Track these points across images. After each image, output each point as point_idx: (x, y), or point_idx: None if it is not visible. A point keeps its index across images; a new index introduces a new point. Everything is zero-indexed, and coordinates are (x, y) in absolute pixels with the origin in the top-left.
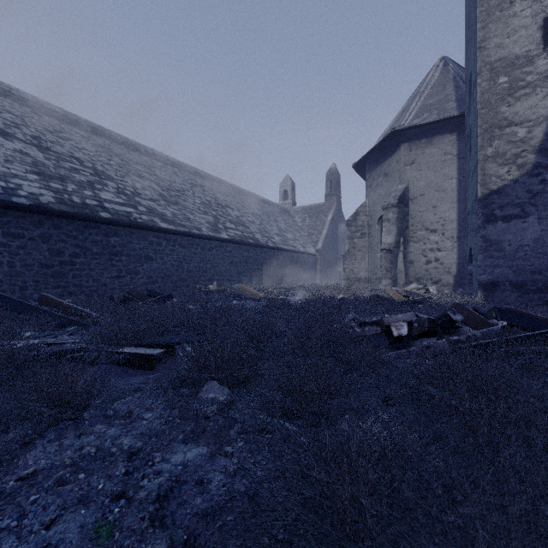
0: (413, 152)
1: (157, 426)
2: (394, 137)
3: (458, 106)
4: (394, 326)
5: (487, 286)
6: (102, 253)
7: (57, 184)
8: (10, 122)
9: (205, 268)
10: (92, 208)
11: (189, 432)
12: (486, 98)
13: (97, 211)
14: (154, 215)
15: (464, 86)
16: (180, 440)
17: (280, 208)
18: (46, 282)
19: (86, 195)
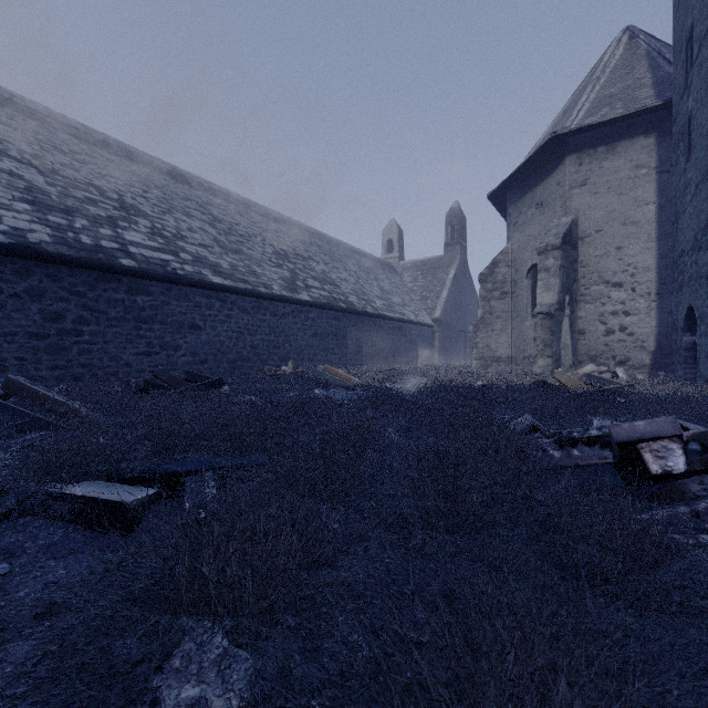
0: (585, 168)
1: None
2: (554, 147)
3: (658, 93)
4: (649, 451)
5: None
6: (123, 319)
7: (60, 218)
8: (3, 135)
9: (276, 342)
10: (110, 252)
11: None
12: None
13: (115, 257)
14: (203, 265)
15: (665, 63)
16: None
17: (383, 263)
18: (37, 361)
19: (103, 235)
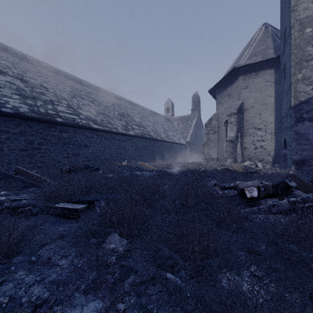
0: (247, 81)
1: (67, 273)
2: (234, 72)
3: (275, 52)
4: (247, 190)
5: (298, 162)
6: (57, 143)
7: (31, 101)
8: (5, 65)
9: (120, 152)
10: (52, 115)
11: (91, 282)
12: (297, 42)
13: (54, 117)
14: (89, 120)
15: (278, 39)
16: (81, 291)
17: (165, 117)
18: (23, 160)
19: (48, 108)
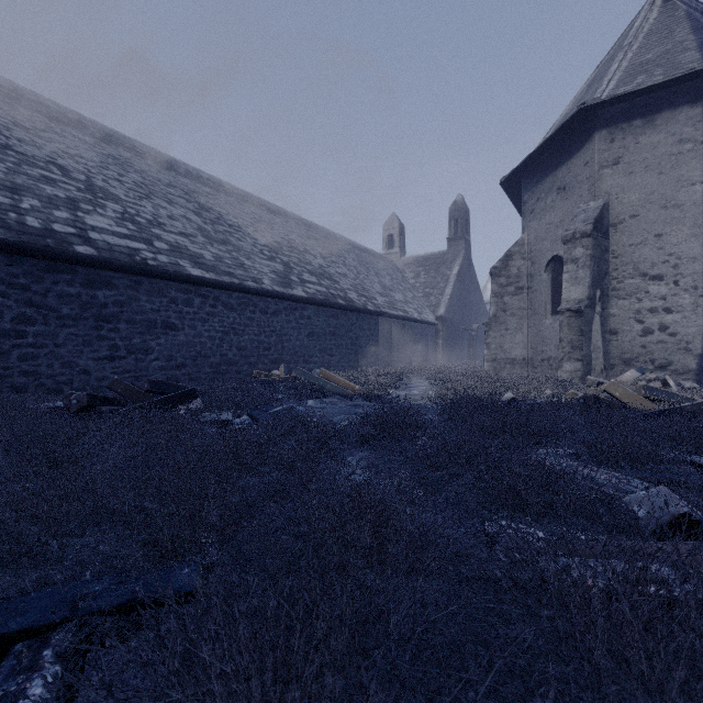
0: (618, 144)
1: None
2: (580, 122)
3: None
4: None
5: None
6: (80, 317)
7: (2, 196)
8: None
9: (267, 343)
10: (62, 238)
11: None
12: None
13: (69, 243)
14: (182, 256)
15: None
16: None
17: (383, 259)
18: None
19: (57, 218)
